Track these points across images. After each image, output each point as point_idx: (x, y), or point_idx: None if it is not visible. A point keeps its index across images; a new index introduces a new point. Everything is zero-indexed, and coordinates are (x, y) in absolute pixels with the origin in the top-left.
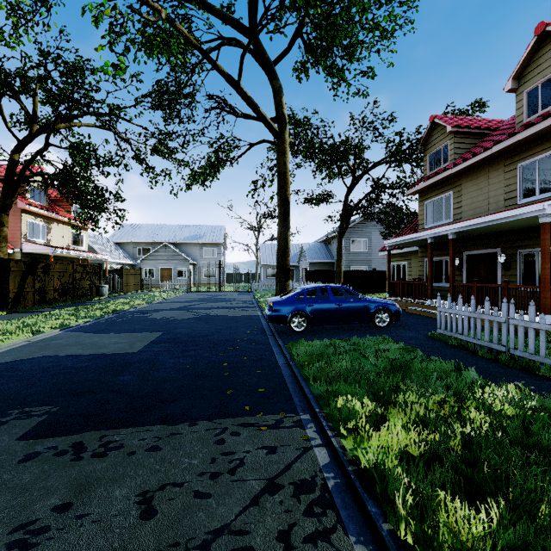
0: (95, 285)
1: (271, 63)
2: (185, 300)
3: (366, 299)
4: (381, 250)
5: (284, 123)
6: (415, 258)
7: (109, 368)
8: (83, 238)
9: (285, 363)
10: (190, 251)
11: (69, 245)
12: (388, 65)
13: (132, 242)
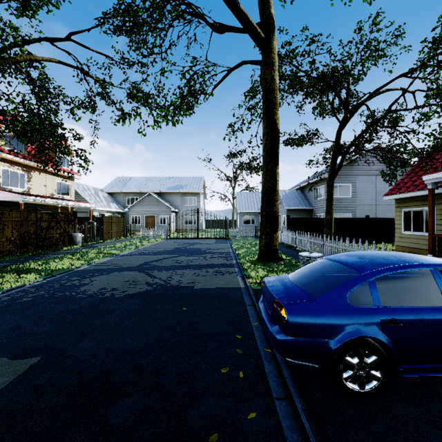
0: (68, 233)
1: None
2: (156, 251)
3: None
4: (388, 192)
5: (271, 26)
6: None
7: None
8: (69, 188)
9: None
10: (172, 200)
11: (53, 194)
12: None
13: (122, 192)
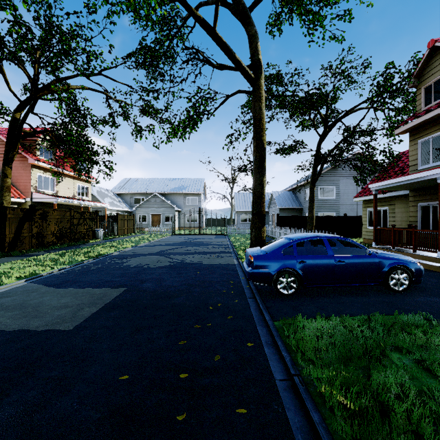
0: (92, 229)
1: (247, 9)
2: (167, 244)
3: (375, 254)
4: (357, 195)
5: (260, 69)
6: (400, 203)
7: (3, 374)
8: (87, 190)
9: (285, 378)
10: (176, 200)
11: (74, 195)
12: (367, 5)
13: (129, 193)
